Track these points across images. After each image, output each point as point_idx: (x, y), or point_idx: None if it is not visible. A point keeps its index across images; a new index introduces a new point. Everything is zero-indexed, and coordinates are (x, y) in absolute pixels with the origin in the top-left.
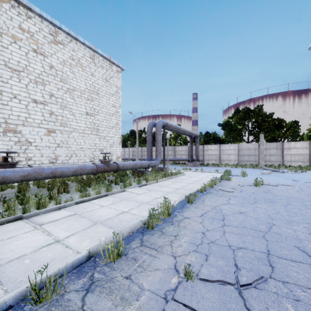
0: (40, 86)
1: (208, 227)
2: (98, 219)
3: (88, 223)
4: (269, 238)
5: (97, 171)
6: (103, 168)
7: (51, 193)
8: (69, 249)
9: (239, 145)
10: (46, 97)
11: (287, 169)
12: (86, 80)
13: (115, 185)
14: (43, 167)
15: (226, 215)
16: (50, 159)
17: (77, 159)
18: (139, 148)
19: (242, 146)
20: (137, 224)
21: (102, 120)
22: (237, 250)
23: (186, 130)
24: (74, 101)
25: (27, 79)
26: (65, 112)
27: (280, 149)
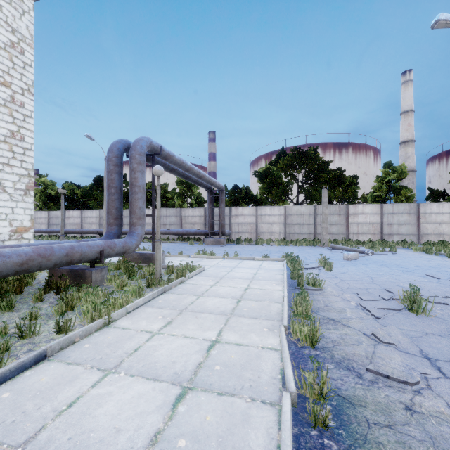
0: None
1: None
2: None
3: None
4: None
5: None
6: None
7: None
8: None
9: (286, 208)
10: None
11: (366, 247)
12: None
13: None
14: None
15: None
16: None
17: None
18: None
19: (291, 210)
20: None
21: None
22: None
23: (203, 174)
24: None
25: None
26: None
27: (344, 216)
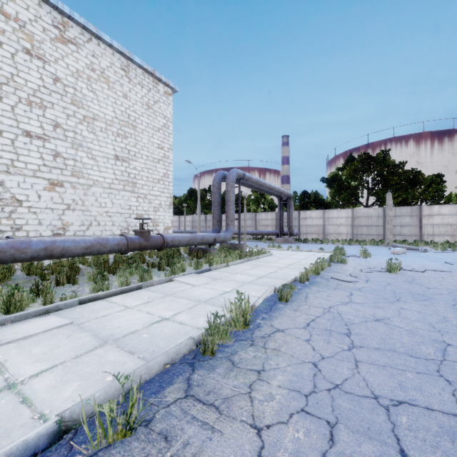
0: (37, 109)
1: (322, 350)
2: (111, 333)
3: (89, 342)
4: (453, 376)
5: (128, 248)
6: (139, 243)
7: (40, 284)
8: (26, 408)
9: (353, 211)
10: (48, 128)
11: (430, 246)
12: (115, 105)
13: (159, 271)
14: (29, 239)
15: (352, 325)
16: (54, 229)
17: (101, 230)
18: (202, 217)
19: (358, 213)
20: (183, 346)
21: (141, 169)
22: (395, 408)
23: (273, 187)
24: (94, 136)
25: (14, 98)
26: (80, 154)
27: (417, 217)
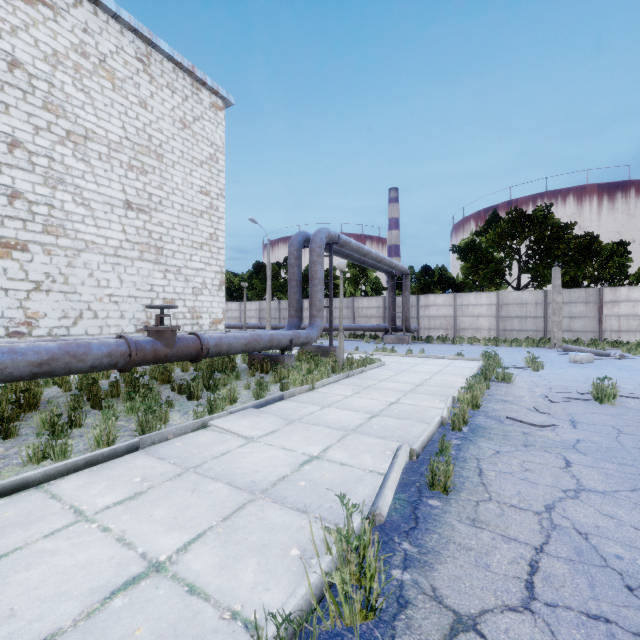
0: None
1: None
2: None
3: None
4: None
5: (130, 361)
6: (153, 350)
7: None
8: None
9: (499, 295)
10: None
11: (622, 349)
12: (126, 117)
13: (190, 400)
14: None
15: None
16: (9, 325)
17: (99, 326)
18: (274, 303)
19: (506, 298)
20: None
21: (171, 226)
22: None
23: (382, 257)
24: (87, 168)
25: None
26: (61, 196)
27: (595, 304)
